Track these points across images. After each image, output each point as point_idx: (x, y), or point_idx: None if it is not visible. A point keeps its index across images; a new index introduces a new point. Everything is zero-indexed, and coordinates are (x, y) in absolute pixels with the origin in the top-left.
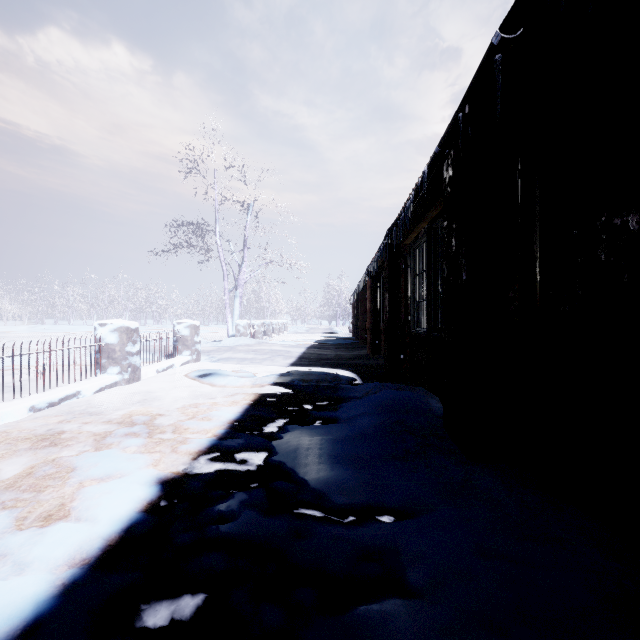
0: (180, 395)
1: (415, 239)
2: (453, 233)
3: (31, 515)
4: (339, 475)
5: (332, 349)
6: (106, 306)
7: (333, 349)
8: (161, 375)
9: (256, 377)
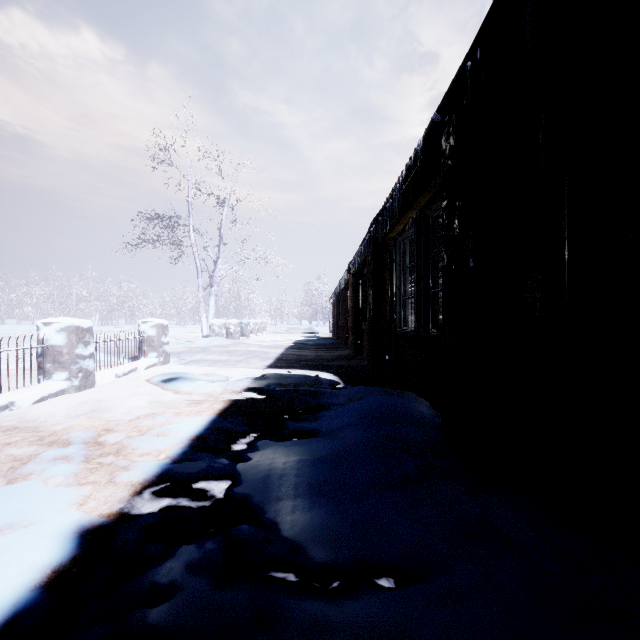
0: (137, 404)
1: (401, 231)
2: (456, 213)
3: None
4: (321, 516)
5: (312, 349)
6: (74, 305)
7: (313, 349)
8: (121, 380)
9: (228, 382)
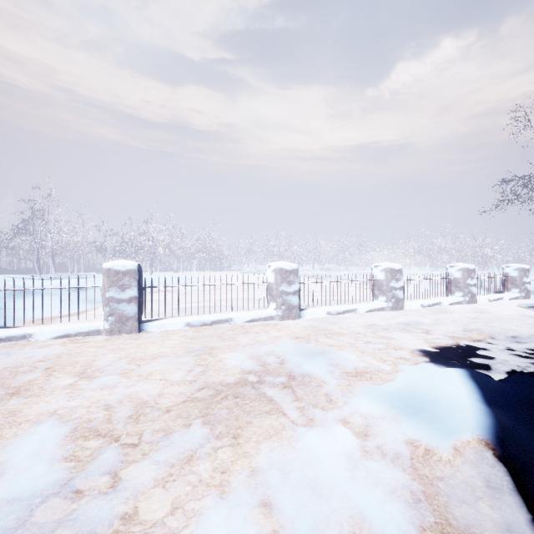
0: (508, 314)
1: None
2: None
3: (442, 331)
4: None
5: None
6: (436, 255)
7: None
8: (491, 303)
9: None
